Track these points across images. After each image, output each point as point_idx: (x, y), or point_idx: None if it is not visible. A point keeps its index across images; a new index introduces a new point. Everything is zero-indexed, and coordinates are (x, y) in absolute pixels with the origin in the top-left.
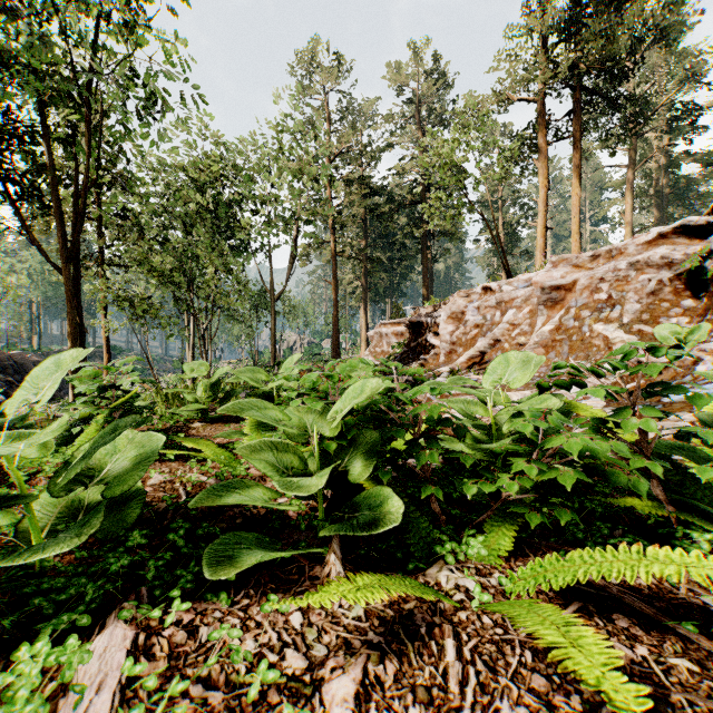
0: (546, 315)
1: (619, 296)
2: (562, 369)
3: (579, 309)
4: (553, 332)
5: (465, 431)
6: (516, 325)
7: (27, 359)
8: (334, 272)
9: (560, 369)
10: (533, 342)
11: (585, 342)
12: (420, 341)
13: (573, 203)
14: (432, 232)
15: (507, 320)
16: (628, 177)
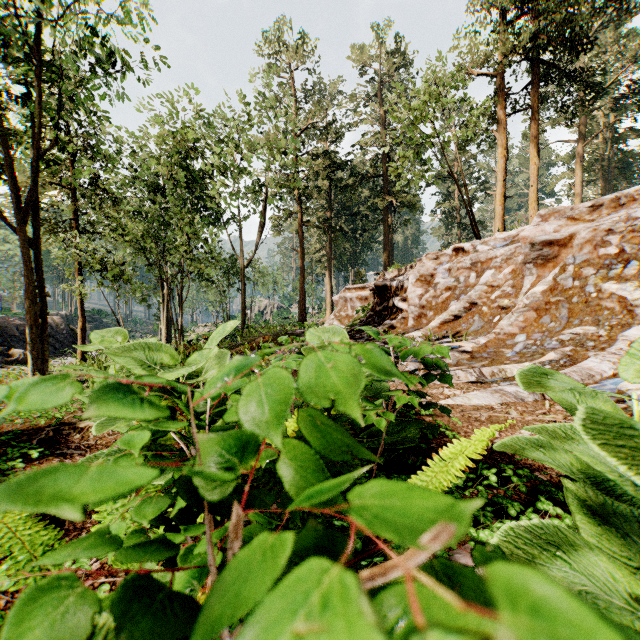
0: (536, 275)
1: (635, 250)
2: None
3: (579, 266)
4: (546, 293)
5: None
6: (495, 287)
7: (10, 322)
8: (301, 241)
9: None
10: (522, 305)
11: (591, 304)
12: (386, 305)
13: (531, 172)
14: (393, 203)
15: (485, 281)
16: (578, 151)
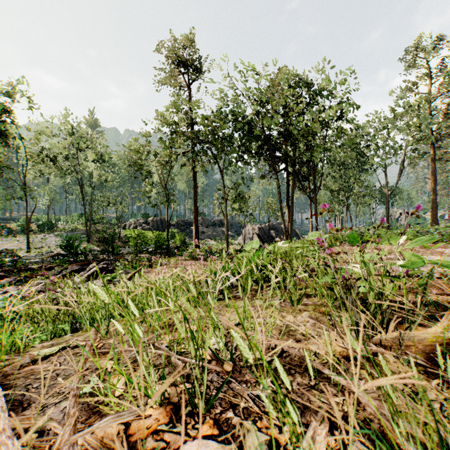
0: None
1: None
2: (448, 226)
3: None
4: None
5: (428, 232)
6: None
7: (277, 226)
8: (432, 171)
9: (448, 226)
10: None
11: None
12: None
13: None
14: None
15: None
16: None
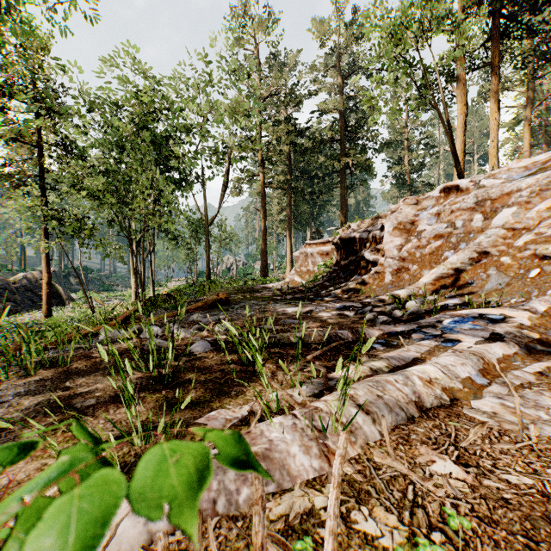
0: None
1: None
2: None
3: None
4: None
5: None
6: (518, 230)
7: None
8: (263, 201)
9: None
10: None
11: None
12: (353, 259)
13: (491, 128)
14: (349, 166)
15: (502, 223)
16: (526, 115)
